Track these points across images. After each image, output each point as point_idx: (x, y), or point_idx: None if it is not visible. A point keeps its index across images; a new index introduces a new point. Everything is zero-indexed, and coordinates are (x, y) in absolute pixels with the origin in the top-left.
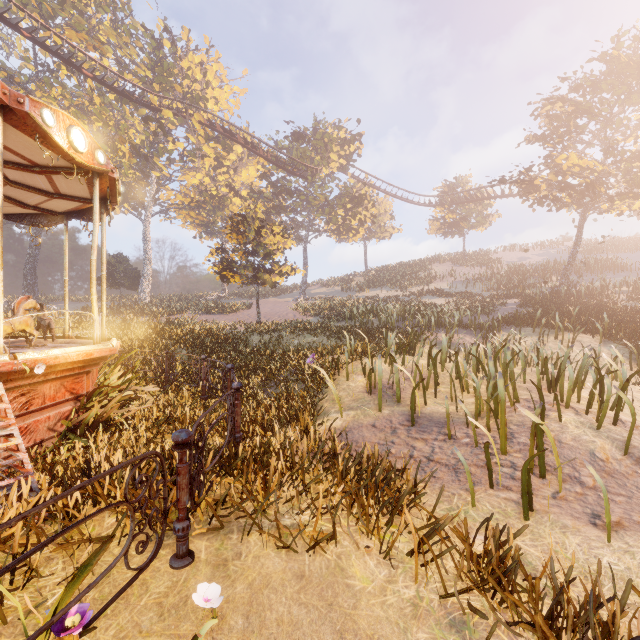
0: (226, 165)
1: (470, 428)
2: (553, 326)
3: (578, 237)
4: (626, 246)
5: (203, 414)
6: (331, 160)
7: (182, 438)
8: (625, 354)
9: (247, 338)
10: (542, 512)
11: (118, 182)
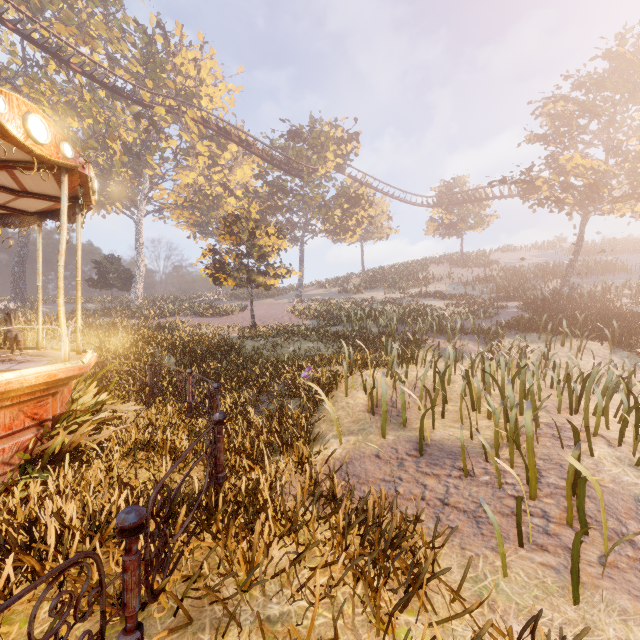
0: (221, 164)
1: (488, 461)
2: (559, 332)
3: (579, 239)
4: (624, 248)
5: (168, 472)
6: (328, 159)
7: (129, 522)
8: (637, 363)
9: (240, 345)
10: (591, 586)
11: (91, 179)
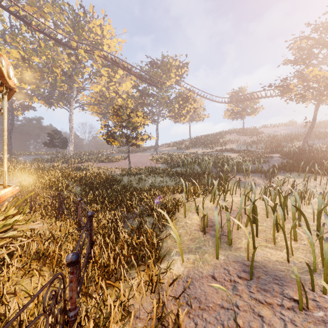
0: (114, 81)
1: (315, 291)
2: (310, 172)
3: (314, 118)
4: None
5: None
6: (171, 77)
7: None
8: None
9: (120, 179)
10: None
11: (2, 64)
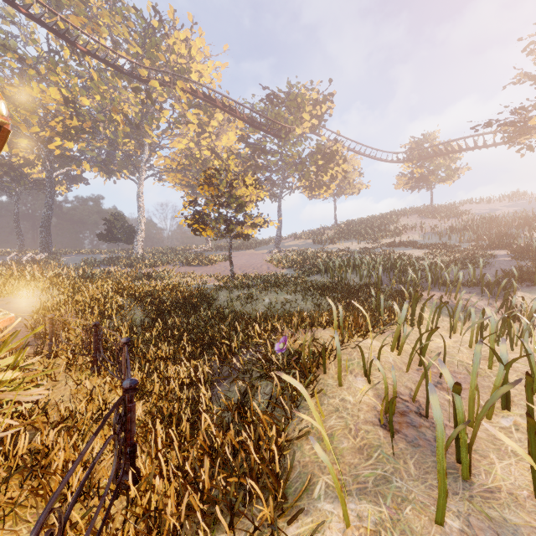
0: (208, 131)
1: None
2: None
3: None
4: None
5: None
6: (304, 120)
7: None
8: None
9: (213, 296)
10: None
11: None
